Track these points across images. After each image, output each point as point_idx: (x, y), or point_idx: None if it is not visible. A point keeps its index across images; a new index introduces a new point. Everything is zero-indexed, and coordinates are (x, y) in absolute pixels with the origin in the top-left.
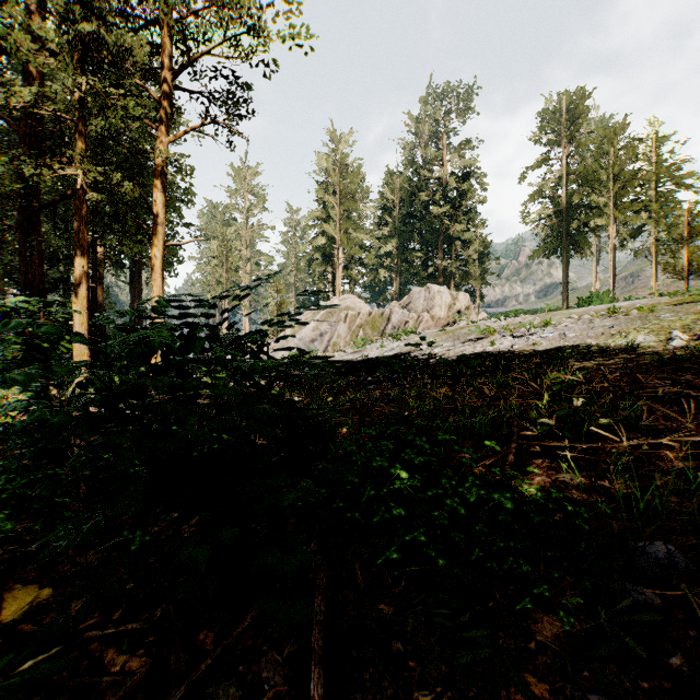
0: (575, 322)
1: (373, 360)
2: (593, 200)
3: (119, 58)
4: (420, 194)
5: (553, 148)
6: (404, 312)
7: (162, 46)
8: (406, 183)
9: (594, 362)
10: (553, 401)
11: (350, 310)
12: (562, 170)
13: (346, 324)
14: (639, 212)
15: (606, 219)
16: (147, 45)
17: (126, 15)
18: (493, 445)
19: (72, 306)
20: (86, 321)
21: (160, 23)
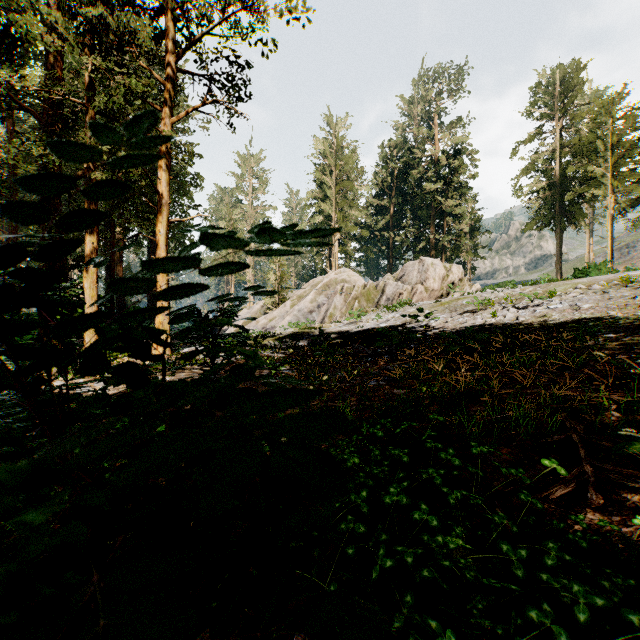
0: (585, 292)
1: (369, 331)
2: (589, 171)
3: (125, 43)
4: (412, 171)
5: (546, 121)
6: (398, 284)
7: (166, 31)
8: (399, 162)
9: (634, 338)
10: (639, 403)
11: (346, 282)
12: (556, 142)
13: (342, 296)
14: (637, 182)
15: (603, 189)
16: (150, 28)
17: (132, 4)
18: (555, 466)
19: (83, 281)
20: (96, 294)
21: (164, 10)
